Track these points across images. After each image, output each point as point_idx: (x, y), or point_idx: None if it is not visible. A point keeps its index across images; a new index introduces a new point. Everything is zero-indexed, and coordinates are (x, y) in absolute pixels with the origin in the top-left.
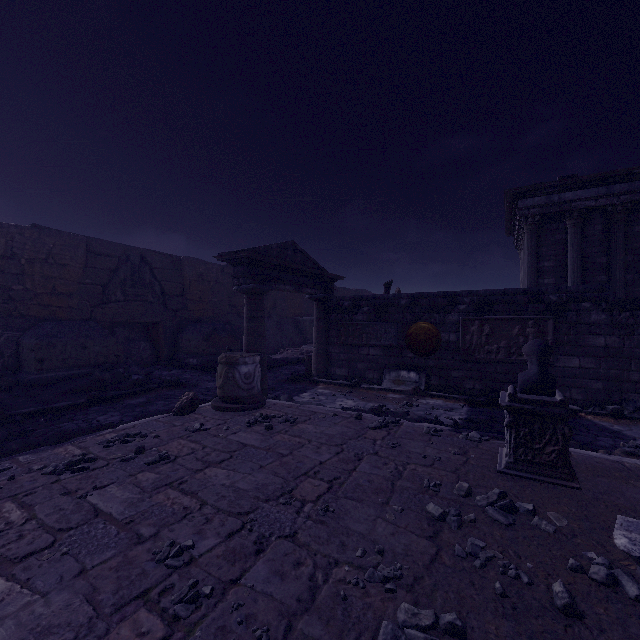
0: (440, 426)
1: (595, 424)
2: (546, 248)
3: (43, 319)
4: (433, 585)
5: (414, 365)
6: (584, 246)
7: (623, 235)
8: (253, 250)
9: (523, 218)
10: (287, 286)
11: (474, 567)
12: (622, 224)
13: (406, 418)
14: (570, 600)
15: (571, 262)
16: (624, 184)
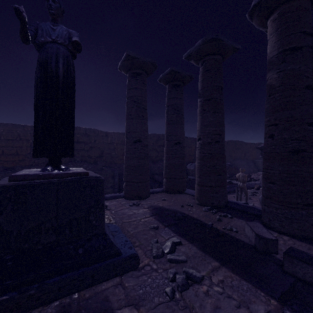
0: None
1: None
2: None
3: (188, 162)
4: None
5: None
6: None
7: None
8: None
9: None
10: None
11: None
12: None
13: None
14: None
15: None
16: None
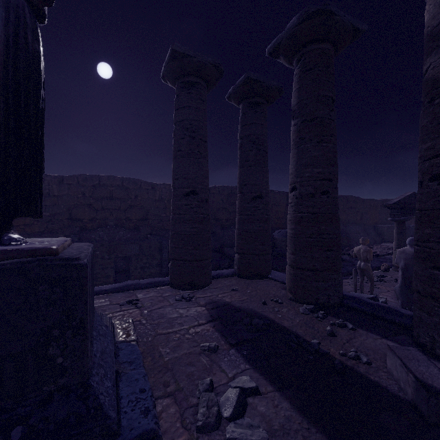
0: None
1: None
2: None
3: (276, 228)
4: None
5: None
6: None
7: None
8: (399, 201)
9: None
10: (414, 216)
11: None
12: None
13: None
14: None
15: None
16: None
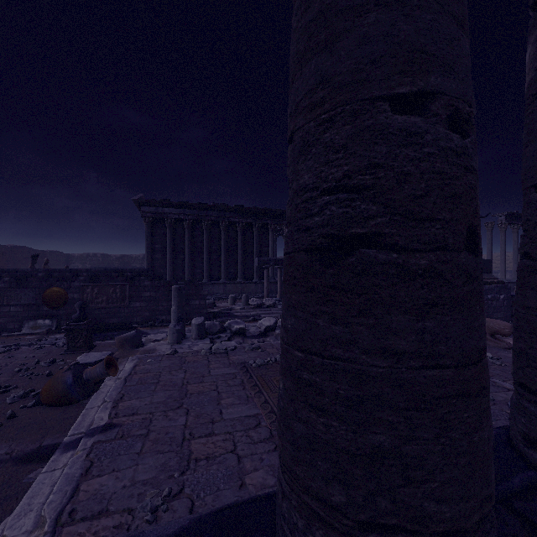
0: (47, 345)
1: (141, 331)
2: (157, 237)
3: None
4: (5, 384)
5: (49, 315)
6: (175, 238)
7: (190, 235)
8: None
9: (144, 217)
10: None
11: (25, 377)
12: (190, 230)
13: (31, 347)
14: (49, 372)
15: (168, 247)
16: (190, 210)
